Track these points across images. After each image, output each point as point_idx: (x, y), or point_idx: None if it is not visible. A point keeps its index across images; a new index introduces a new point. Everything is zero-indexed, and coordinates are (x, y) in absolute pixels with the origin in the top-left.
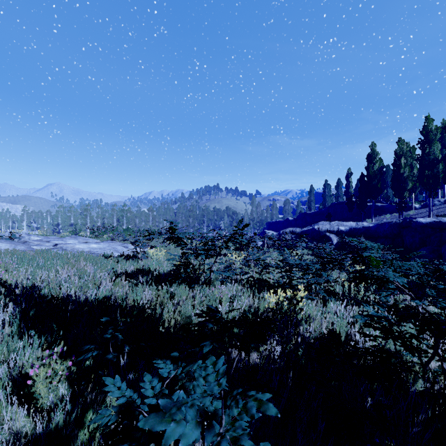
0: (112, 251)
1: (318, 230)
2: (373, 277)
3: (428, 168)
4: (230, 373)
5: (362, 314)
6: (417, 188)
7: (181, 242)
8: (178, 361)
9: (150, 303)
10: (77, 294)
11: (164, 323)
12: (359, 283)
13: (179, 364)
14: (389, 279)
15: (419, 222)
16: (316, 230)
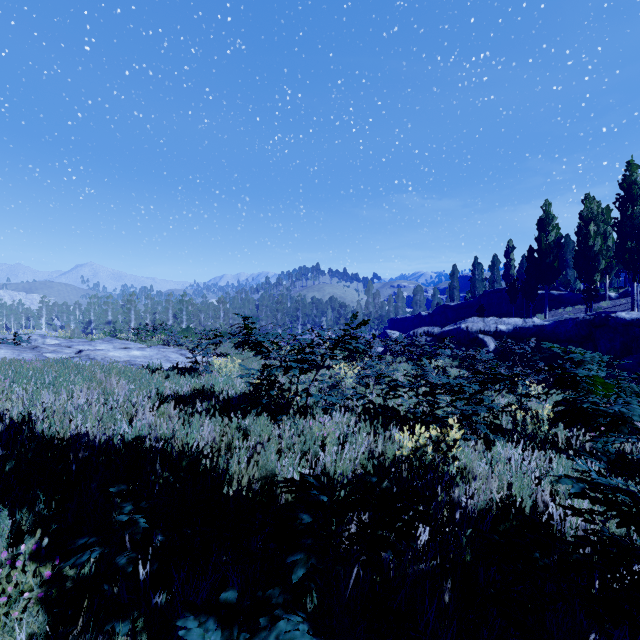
0: (162, 361)
1: (467, 330)
2: (597, 412)
3: (631, 238)
4: (343, 600)
5: (572, 477)
6: (612, 268)
7: (261, 348)
8: (233, 623)
9: (212, 445)
10: (96, 431)
11: (231, 480)
12: (570, 423)
13: (234, 632)
14: (629, 418)
15: (621, 318)
16: (464, 330)
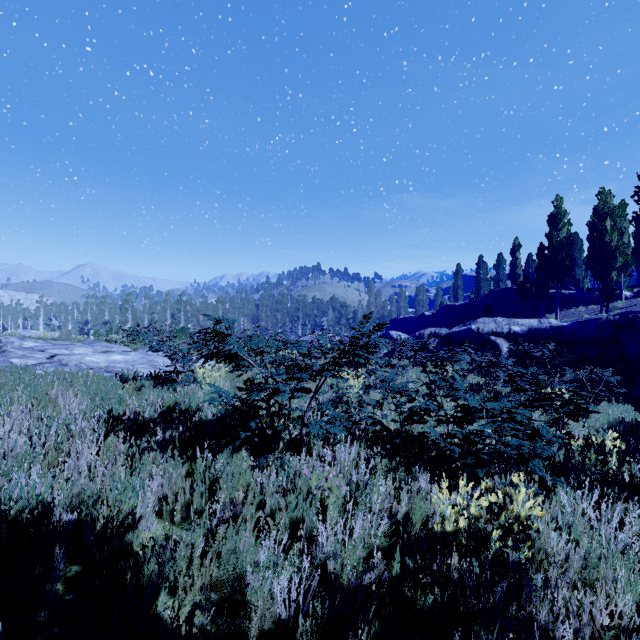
0: (146, 366)
1: (478, 331)
2: None
3: None
4: None
5: None
6: (628, 266)
7: (241, 361)
8: None
9: (166, 501)
10: None
11: (176, 580)
12: None
13: None
14: None
15: None
16: (474, 331)
